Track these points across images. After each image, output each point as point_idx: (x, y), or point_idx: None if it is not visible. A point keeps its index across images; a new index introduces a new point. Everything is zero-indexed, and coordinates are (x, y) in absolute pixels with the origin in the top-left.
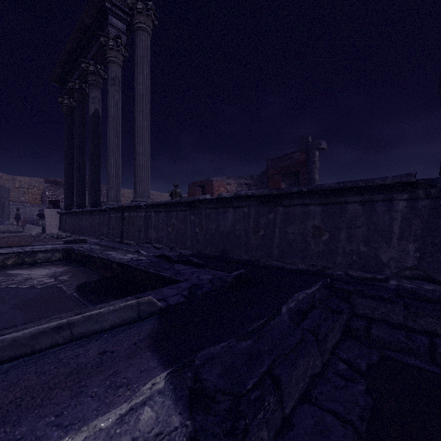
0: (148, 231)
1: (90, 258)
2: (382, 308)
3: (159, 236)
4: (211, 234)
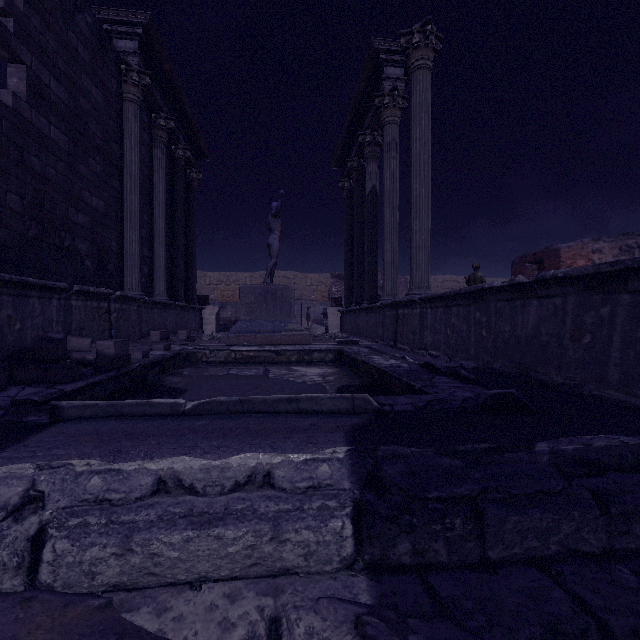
0: (423, 334)
1: (355, 361)
2: None
3: (436, 341)
4: (502, 340)
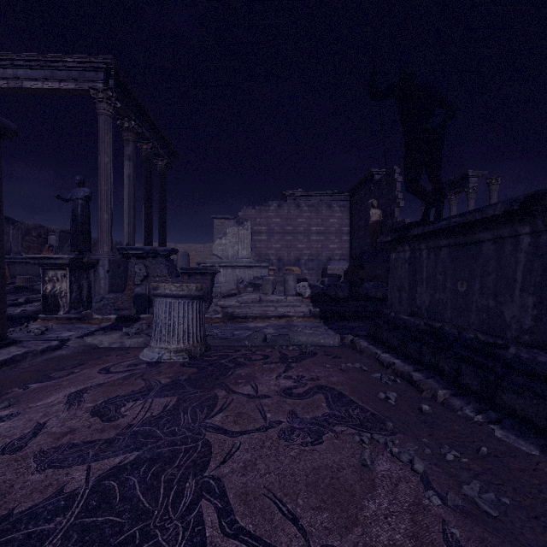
0: None
1: None
2: None
3: None
4: None
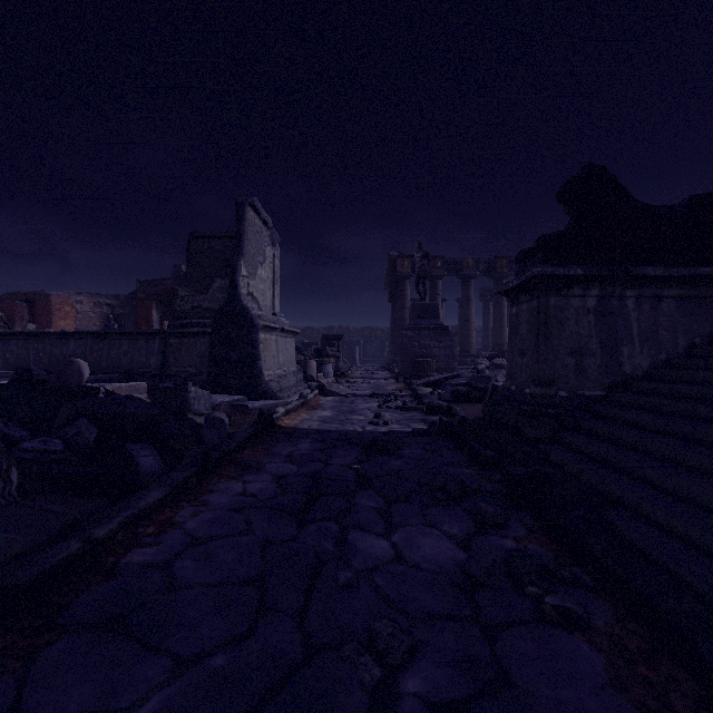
0: None
1: None
2: (146, 381)
3: None
4: (55, 357)
